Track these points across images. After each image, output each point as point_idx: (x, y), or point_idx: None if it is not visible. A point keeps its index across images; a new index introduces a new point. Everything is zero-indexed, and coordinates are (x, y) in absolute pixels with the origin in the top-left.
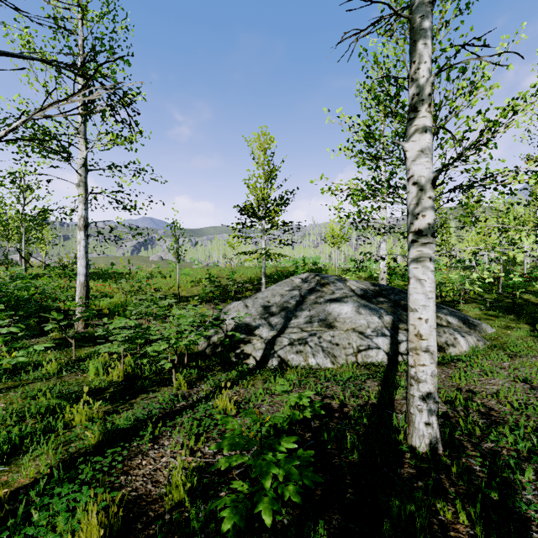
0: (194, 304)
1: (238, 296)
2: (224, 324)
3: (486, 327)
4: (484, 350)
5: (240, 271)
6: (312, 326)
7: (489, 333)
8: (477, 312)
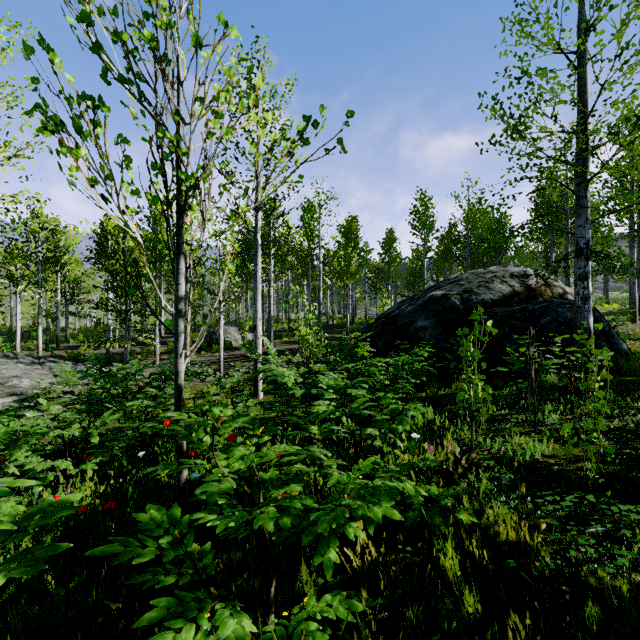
0: None
1: None
2: None
3: None
4: None
5: None
6: None
7: None
8: None
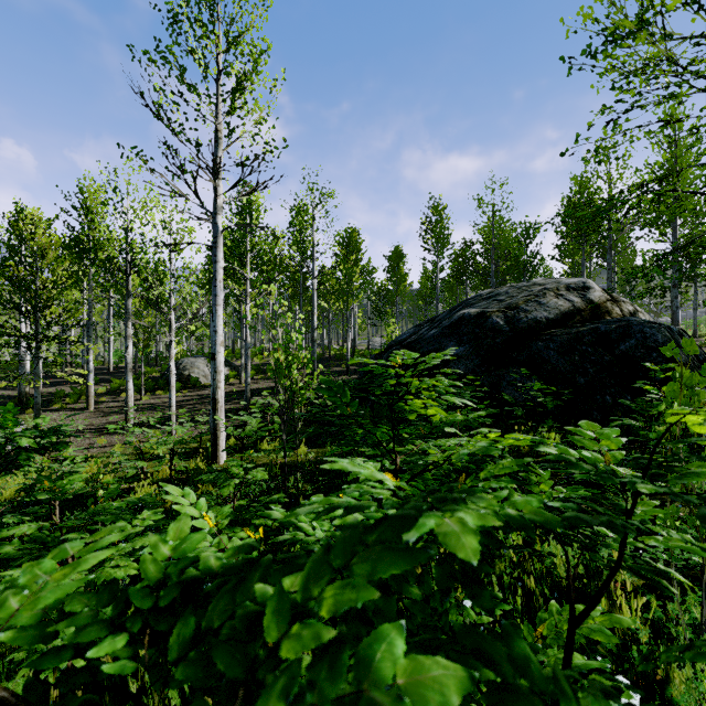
0: None
1: None
2: None
3: None
4: None
5: None
6: None
7: None
8: None
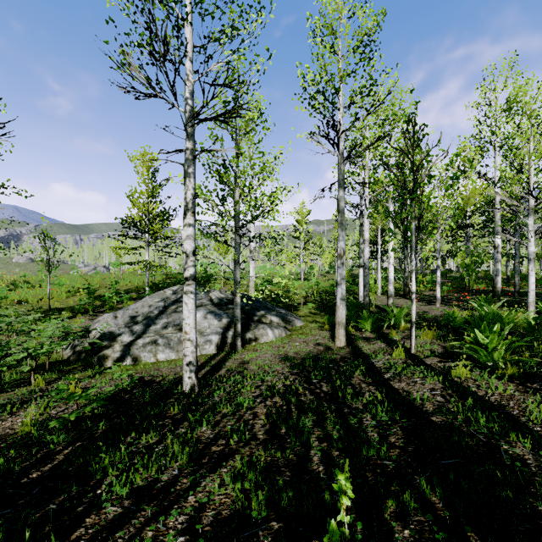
0: (68, 316)
1: (120, 305)
2: (88, 334)
3: (297, 322)
4: (276, 338)
5: (128, 279)
6: (166, 330)
7: (298, 326)
8: (307, 311)
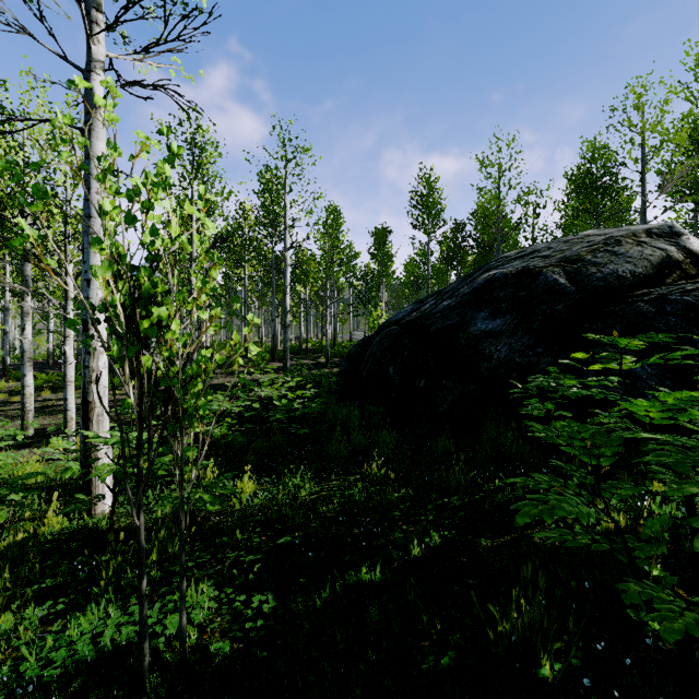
0: None
1: None
2: None
3: None
4: None
5: None
6: None
7: None
8: None
